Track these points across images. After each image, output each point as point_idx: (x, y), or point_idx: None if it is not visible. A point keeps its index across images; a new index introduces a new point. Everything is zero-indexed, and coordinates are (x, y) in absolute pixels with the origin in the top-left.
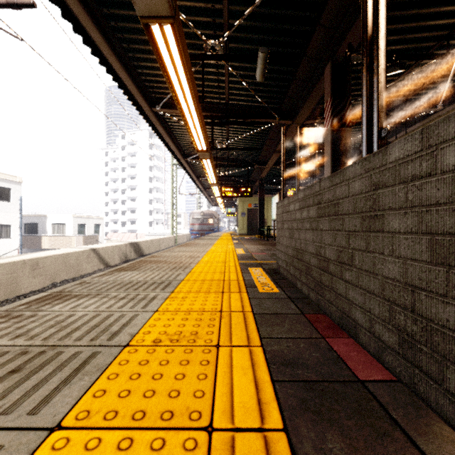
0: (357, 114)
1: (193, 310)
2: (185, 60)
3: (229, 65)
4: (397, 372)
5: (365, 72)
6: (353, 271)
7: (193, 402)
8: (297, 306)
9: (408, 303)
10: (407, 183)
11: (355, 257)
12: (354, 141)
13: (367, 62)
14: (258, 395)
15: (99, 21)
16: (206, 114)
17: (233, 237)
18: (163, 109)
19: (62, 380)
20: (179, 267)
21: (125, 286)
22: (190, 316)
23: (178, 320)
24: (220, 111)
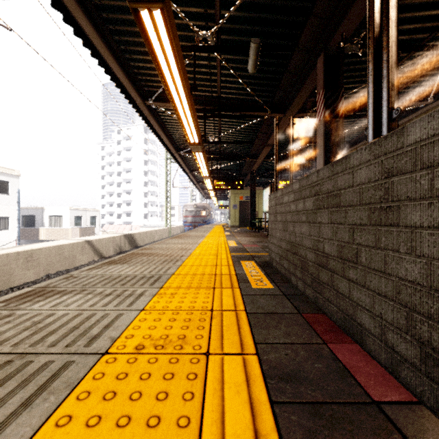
0: (348, 107)
1: (181, 308)
2: (176, 49)
3: (221, 57)
4: (419, 391)
5: (372, 48)
6: (359, 269)
7: (175, 434)
8: (293, 303)
9: (434, 312)
10: (433, 167)
11: (361, 254)
12: (344, 134)
13: (374, 36)
14: (254, 424)
15: (90, 12)
16: (198, 107)
17: (225, 228)
18: (155, 102)
19: (23, 401)
20: (170, 260)
21: (113, 280)
22: (179, 315)
23: (165, 321)
24: (212, 104)
